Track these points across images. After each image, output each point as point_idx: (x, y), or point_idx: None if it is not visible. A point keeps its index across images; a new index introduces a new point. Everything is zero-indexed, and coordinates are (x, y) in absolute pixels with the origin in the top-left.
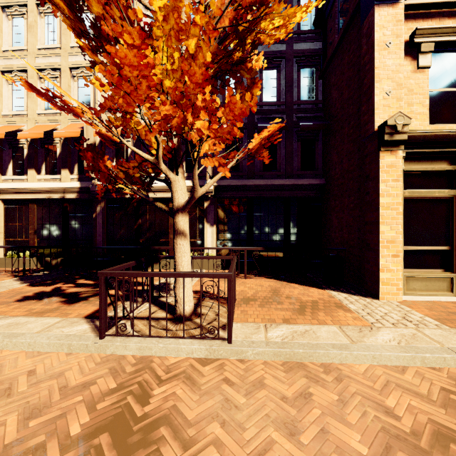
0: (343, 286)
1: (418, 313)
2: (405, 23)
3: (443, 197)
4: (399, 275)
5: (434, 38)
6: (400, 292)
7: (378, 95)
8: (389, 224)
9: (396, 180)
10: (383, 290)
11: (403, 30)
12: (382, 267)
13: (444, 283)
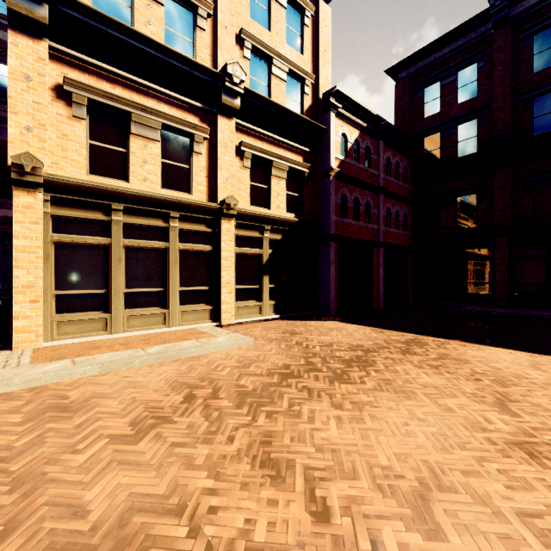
0: (2, 342)
1: (28, 357)
2: (59, 66)
3: (100, 244)
4: (39, 321)
5: (87, 93)
6: (40, 338)
7: (14, 127)
8: (26, 268)
9: (36, 223)
10: (18, 339)
11: (48, 71)
12: (16, 314)
13: (100, 323)
